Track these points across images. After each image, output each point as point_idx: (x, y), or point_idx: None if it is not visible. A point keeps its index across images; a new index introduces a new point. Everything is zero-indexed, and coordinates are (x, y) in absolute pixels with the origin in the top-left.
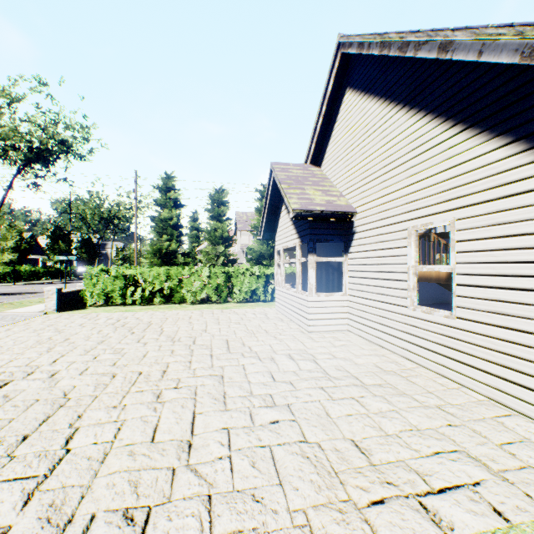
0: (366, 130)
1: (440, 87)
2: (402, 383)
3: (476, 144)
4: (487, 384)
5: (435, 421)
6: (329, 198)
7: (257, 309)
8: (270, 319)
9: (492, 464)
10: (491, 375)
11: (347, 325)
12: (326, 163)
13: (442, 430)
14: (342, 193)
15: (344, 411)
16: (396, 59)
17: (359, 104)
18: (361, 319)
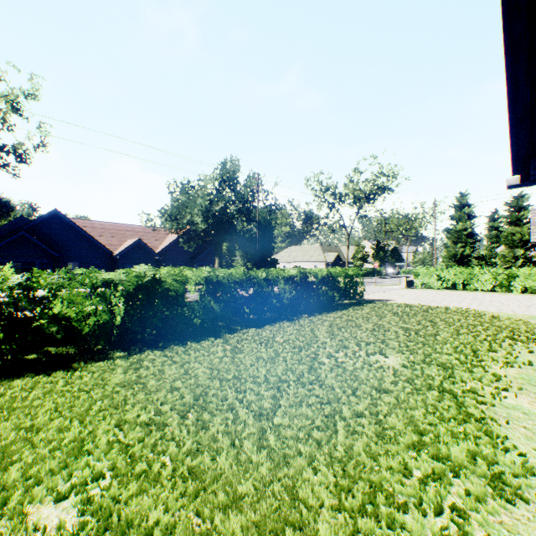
0: None
1: None
2: None
3: None
4: None
5: None
6: None
7: (528, 296)
8: (529, 299)
9: None
10: None
11: None
12: None
13: None
14: None
15: (518, 309)
16: None
17: None
18: None
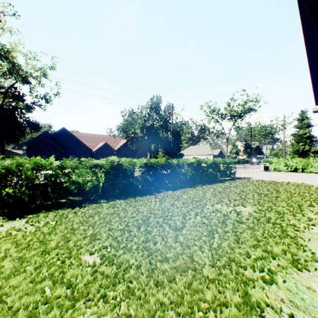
0: None
1: None
2: None
3: None
4: None
5: None
6: None
7: None
8: None
9: None
10: None
11: None
12: None
13: None
14: None
15: None
16: None
17: None
18: None
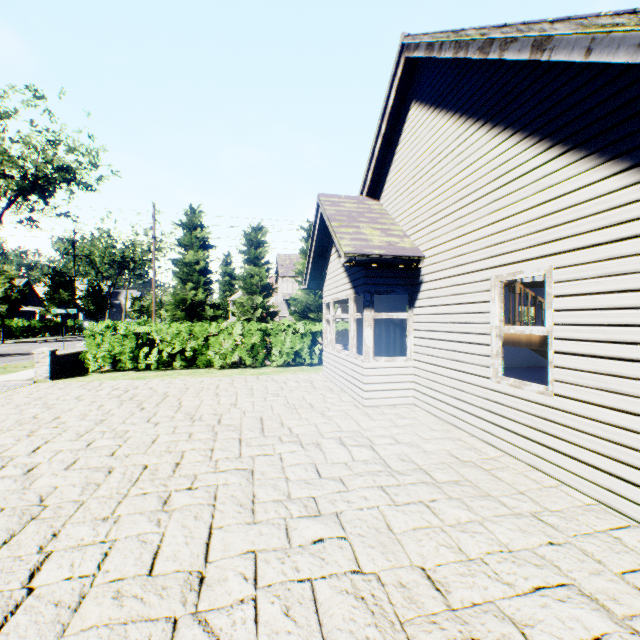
0: (437, 154)
1: (532, 98)
2: (485, 479)
3: (581, 171)
4: (596, 482)
5: (531, 537)
6: (391, 238)
7: (301, 375)
8: (317, 389)
9: (614, 606)
10: (600, 471)
11: (412, 398)
12: (386, 196)
13: (542, 551)
14: (406, 232)
15: (410, 523)
16: (475, 64)
17: (427, 122)
18: (430, 390)
